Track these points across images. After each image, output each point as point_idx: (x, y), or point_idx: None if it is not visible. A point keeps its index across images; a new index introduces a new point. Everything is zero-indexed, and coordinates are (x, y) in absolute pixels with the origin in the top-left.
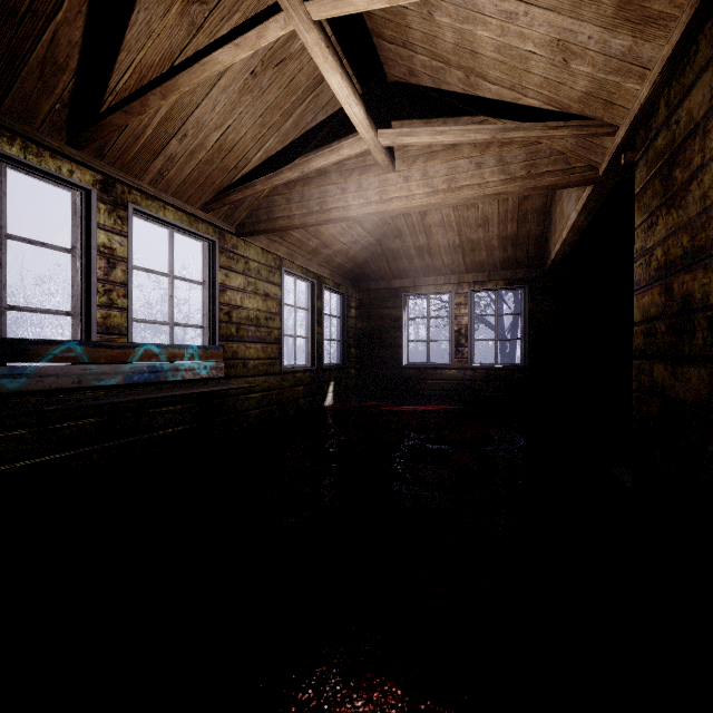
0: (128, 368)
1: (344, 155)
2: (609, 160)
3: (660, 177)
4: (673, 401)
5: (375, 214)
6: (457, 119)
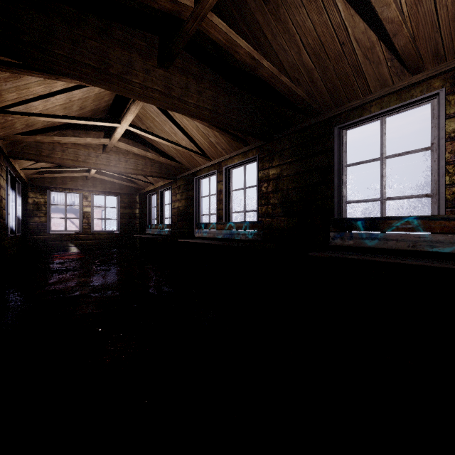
0: None
1: None
2: None
3: None
4: None
5: None
6: None
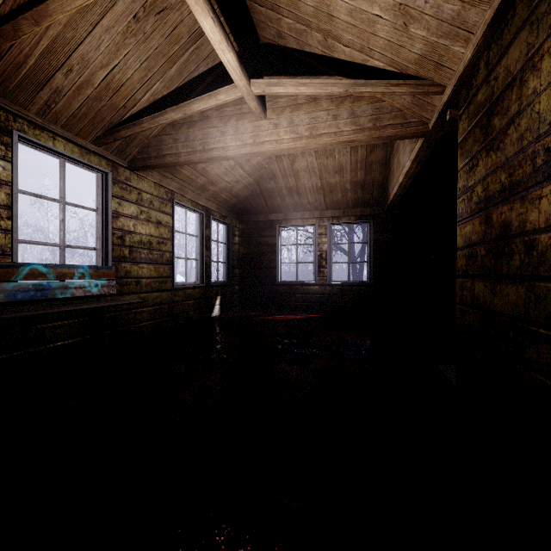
0: (11, 286)
1: (222, 100)
2: (437, 116)
3: (480, 126)
4: (492, 313)
5: (250, 155)
6: (317, 78)
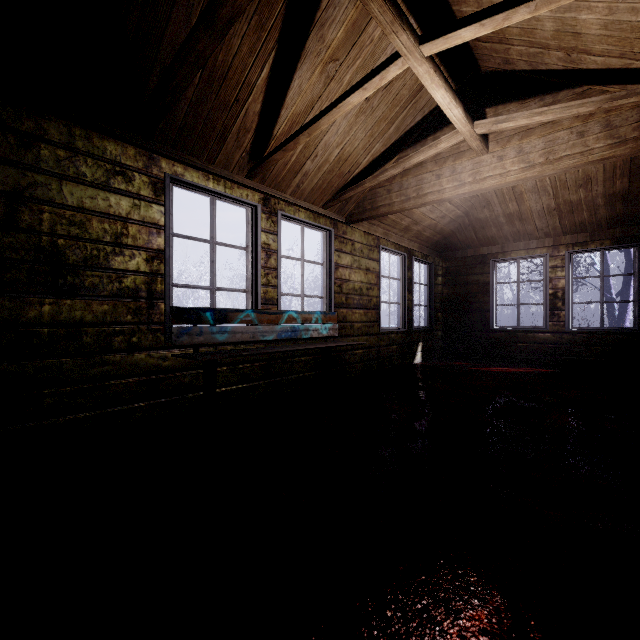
0: (279, 328)
1: (441, 148)
2: None
3: None
4: None
5: (469, 193)
6: (555, 94)
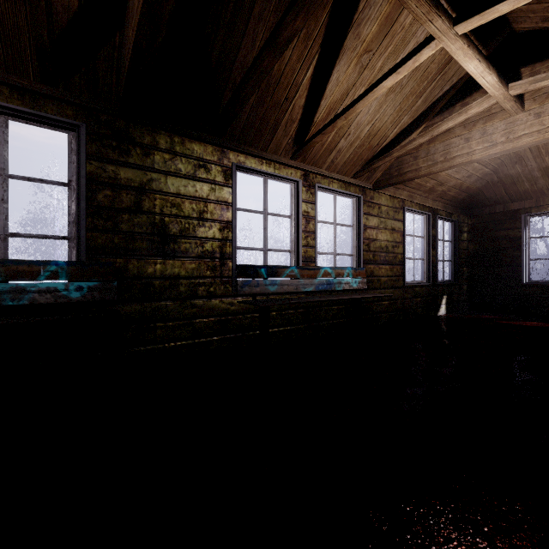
0: (317, 281)
1: (471, 113)
2: None
3: None
4: None
5: (501, 153)
6: None
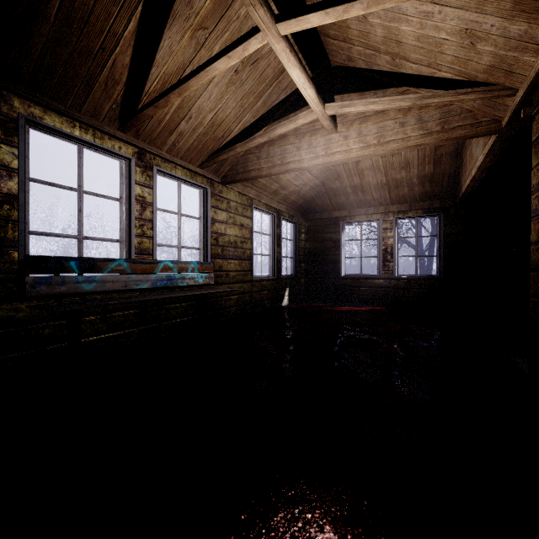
0: (154, 277)
1: (300, 123)
2: (510, 115)
3: None
4: None
5: (322, 164)
6: (385, 91)
